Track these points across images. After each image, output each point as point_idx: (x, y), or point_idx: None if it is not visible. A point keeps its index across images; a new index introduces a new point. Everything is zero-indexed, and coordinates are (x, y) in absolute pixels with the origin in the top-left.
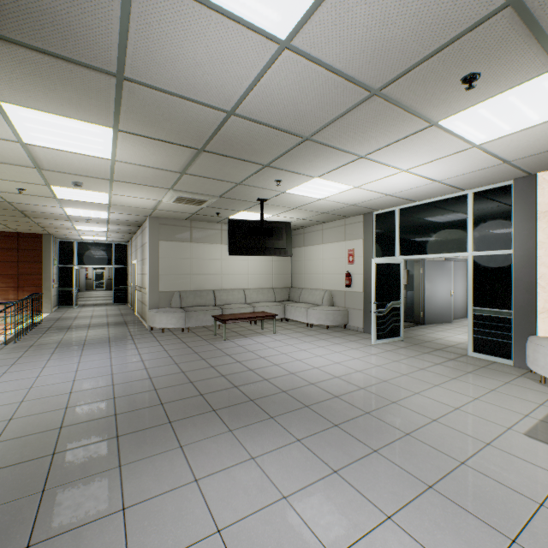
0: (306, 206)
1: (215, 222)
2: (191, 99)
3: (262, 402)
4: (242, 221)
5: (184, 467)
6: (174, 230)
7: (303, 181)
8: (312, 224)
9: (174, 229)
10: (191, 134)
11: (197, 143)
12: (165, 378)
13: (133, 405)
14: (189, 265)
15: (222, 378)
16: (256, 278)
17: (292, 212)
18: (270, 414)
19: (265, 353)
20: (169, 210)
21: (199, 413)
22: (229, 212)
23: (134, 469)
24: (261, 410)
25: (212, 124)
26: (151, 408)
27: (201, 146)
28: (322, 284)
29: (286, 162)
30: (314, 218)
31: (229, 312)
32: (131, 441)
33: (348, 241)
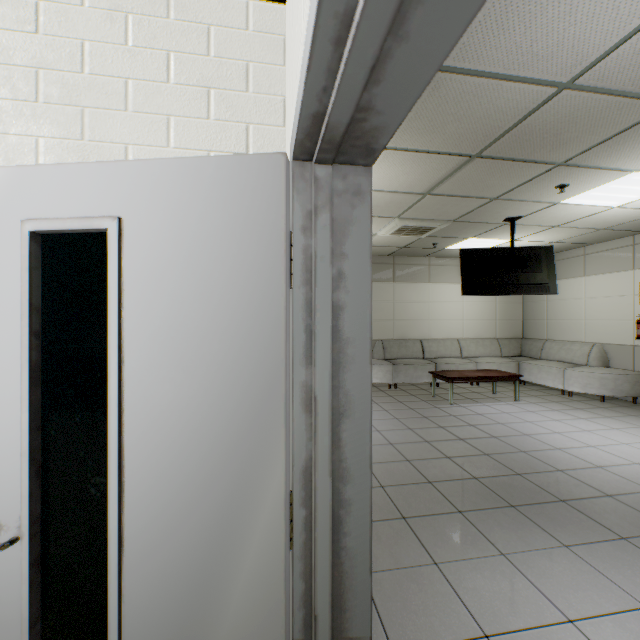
0: (576, 222)
1: (422, 255)
2: (513, 78)
3: (582, 506)
4: (479, 250)
5: (532, 590)
6: (375, 269)
7: (606, 180)
8: (564, 249)
9: (375, 267)
10: (476, 135)
11: (475, 147)
12: (410, 447)
13: (394, 477)
14: (391, 310)
15: (487, 458)
16: (473, 325)
17: (545, 233)
18: (615, 532)
19: (524, 428)
20: (376, 245)
21: (491, 505)
22: (450, 241)
23: (457, 573)
24: (592, 521)
25: (520, 112)
26: (421, 486)
27: (478, 151)
28: (583, 335)
29: (600, 152)
30: (576, 239)
31: (443, 368)
32: (425, 528)
33: (639, 268)
